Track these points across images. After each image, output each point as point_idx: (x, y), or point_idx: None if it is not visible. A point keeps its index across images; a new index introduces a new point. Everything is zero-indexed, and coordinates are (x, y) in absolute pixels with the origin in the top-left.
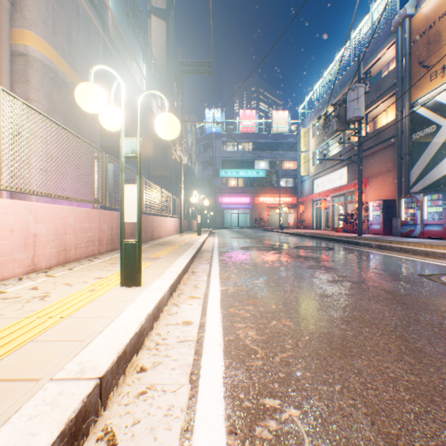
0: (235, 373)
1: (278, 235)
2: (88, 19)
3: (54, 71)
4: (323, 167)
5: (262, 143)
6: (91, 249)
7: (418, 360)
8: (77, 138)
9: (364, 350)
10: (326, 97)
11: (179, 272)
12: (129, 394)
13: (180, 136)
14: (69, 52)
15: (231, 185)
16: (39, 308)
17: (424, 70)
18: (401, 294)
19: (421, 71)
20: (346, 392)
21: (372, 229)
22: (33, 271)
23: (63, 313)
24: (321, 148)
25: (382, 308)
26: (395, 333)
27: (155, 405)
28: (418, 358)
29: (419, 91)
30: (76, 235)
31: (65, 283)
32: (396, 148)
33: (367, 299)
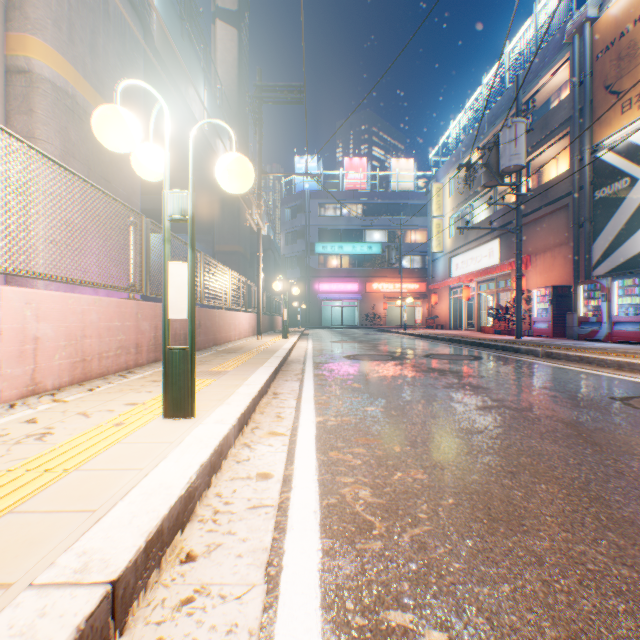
0: (338, 563)
1: (400, 337)
2: (123, 22)
3: (71, 96)
4: (464, 240)
5: (376, 205)
6: (124, 359)
7: (630, 540)
8: (101, 194)
9: (543, 523)
10: (469, 138)
11: (254, 395)
12: (164, 604)
13: (258, 194)
14: (93, 69)
15: (331, 266)
16: (32, 454)
17: (613, 98)
18: (589, 428)
19: (609, 99)
20: (521, 599)
21: (536, 329)
22: (32, 393)
23: (69, 463)
24: (462, 212)
25: (563, 451)
26: (588, 493)
27: (207, 624)
28: (630, 536)
29: (606, 129)
30: (100, 339)
31: (80, 413)
32: (571, 212)
33: (539, 436)
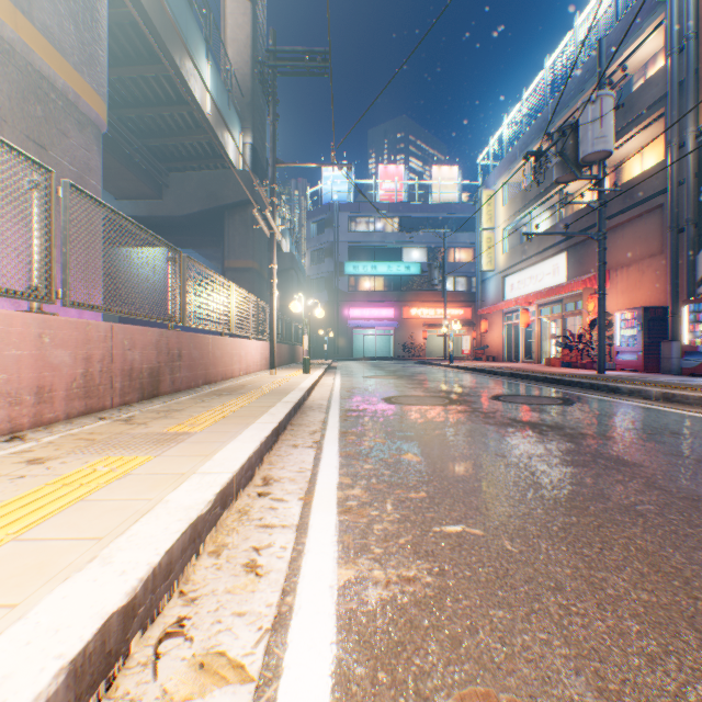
0: None
1: (447, 371)
2: None
3: None
4: (521, 255)
5: (415, 218)
6: (3, 414)
7: None
8: None
9: None
10: (528, 134)
11: (195, 515)
12: None
13: (271, 189)
14: None
15: (363, 289)
16: None
17: None
18: None
19: None
20: None
21: (621, 361)
22: None
23: None
24: (518, 223)
25: None
26: None
27: None
28: None
29: None
30: None
31: None
32: (668, 213)
33: None
